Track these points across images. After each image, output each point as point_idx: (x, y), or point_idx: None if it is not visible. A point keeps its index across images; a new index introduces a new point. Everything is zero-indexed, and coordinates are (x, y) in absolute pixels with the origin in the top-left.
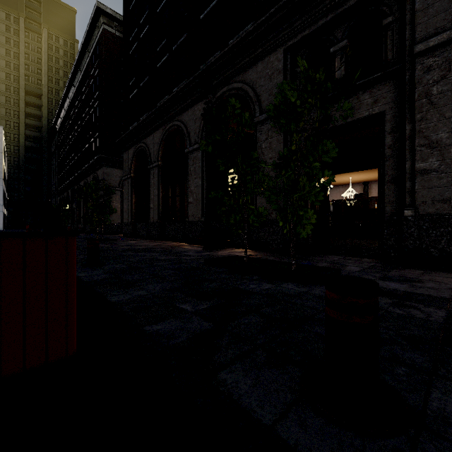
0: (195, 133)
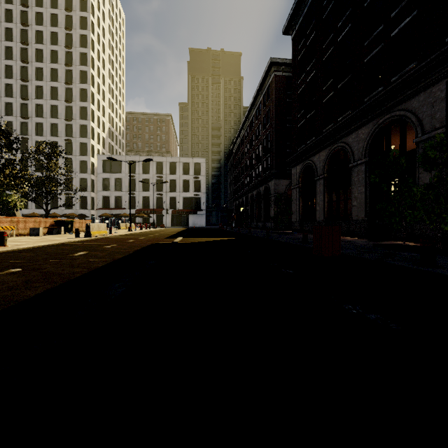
0: (359, 151)
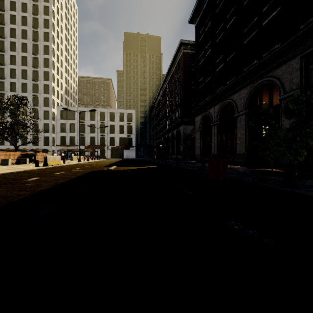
0: (241, 105)
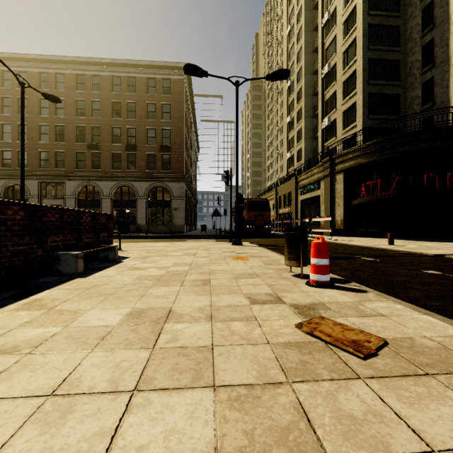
0: None
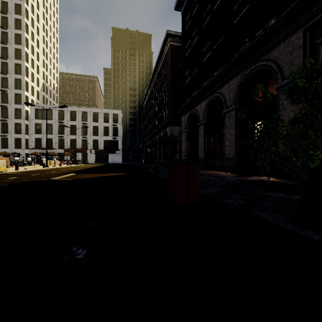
0: (230, 99)
